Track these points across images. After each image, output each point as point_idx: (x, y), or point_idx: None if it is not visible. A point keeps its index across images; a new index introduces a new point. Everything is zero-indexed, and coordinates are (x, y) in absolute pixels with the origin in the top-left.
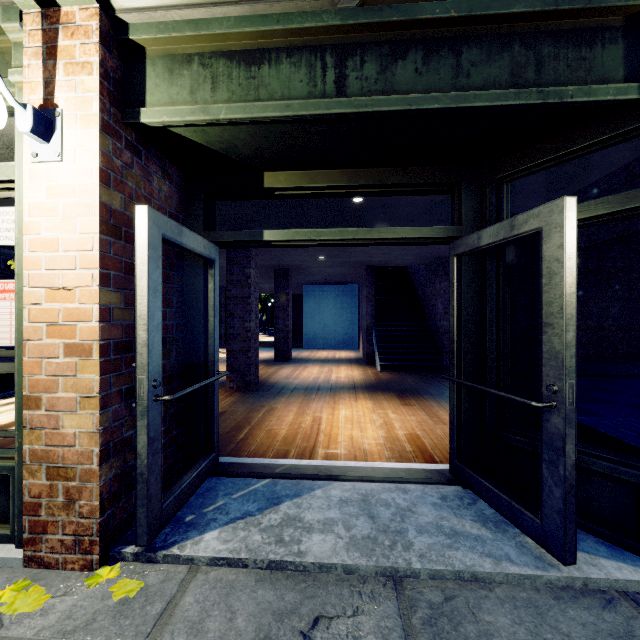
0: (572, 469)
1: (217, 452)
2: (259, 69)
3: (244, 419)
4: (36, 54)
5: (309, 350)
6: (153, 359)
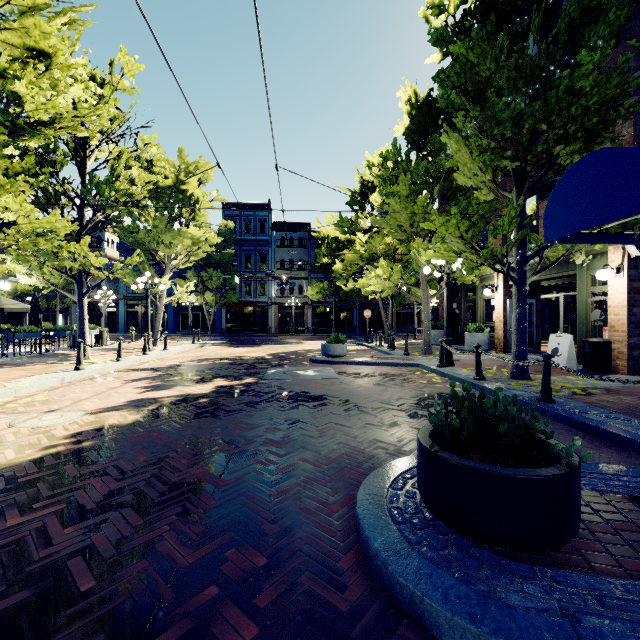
0: None
1: (534, 349)
2: None
3: None
4: (496, 278)
5: None
6: (510, 323)
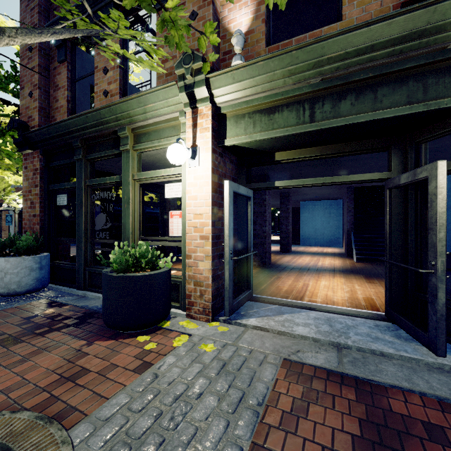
0: (443, 306)
1: (252, 290)
2: (274, 115)
3: (263, 280)
4: (190, 127)
5: (304, 246)
6: (230, 242)
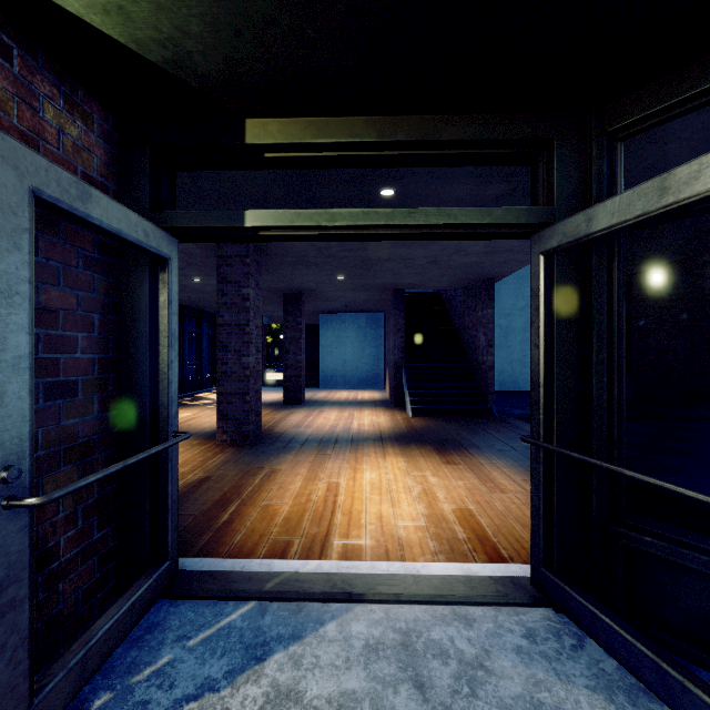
0: None
1: (174, 558)
2: None
3: (233, 488)
4: None
5: (326, 390)
6: (2, 426)
